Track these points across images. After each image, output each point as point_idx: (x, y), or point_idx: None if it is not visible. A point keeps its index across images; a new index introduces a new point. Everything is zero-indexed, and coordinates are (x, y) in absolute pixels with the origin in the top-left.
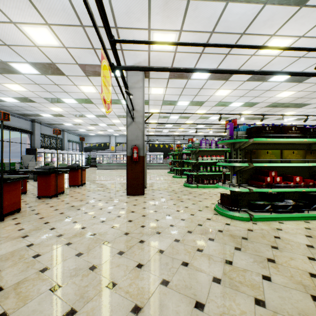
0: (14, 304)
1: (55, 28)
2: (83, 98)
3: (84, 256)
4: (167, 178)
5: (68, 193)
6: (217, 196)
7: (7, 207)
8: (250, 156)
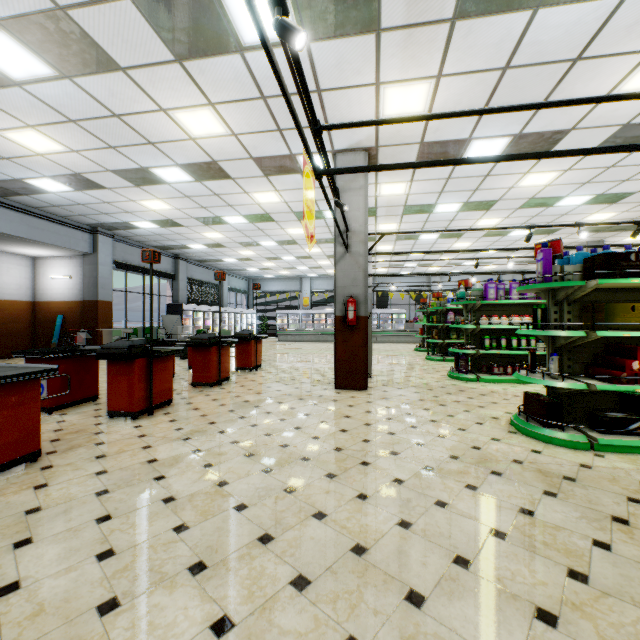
0: (193, 518)
1: (221, 108)
2: (257, 213)
3: (274, 473)
4: (413, 361)
5: (236, 380)
6: (521, 399)
7: (156, 395)
8: (592, 317)
